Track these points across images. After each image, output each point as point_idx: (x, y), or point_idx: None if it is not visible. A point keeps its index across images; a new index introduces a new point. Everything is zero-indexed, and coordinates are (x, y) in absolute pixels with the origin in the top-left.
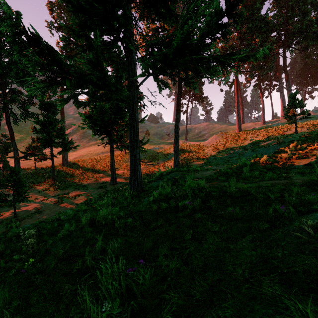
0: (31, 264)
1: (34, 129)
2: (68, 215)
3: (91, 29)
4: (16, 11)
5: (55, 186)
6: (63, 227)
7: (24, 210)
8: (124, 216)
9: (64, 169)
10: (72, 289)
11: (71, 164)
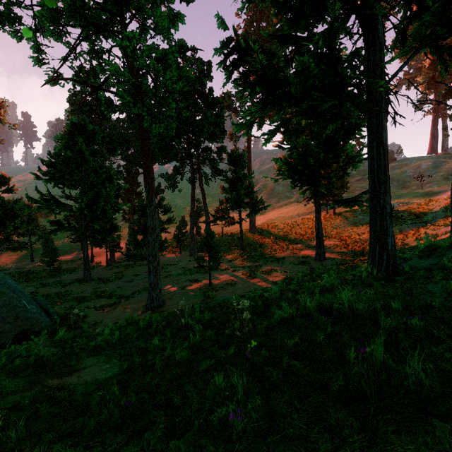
0: (253, 348)
1: (222, 189)
2: (273, 293)
3: (308, 15)
4: (207, 61)
5: (244, 256)
6: (270, 308)
7: (217, 280)
8: (400, 312)
9: (252, 236)
10: (354, 426)
11: (259, 231)
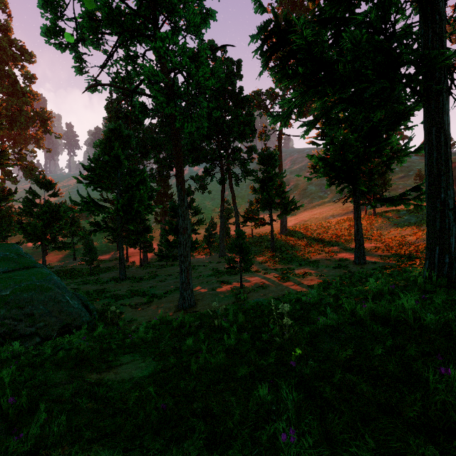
0: (298, 357)
1: (252, 190)
2: (312, 298)
3: None
4: (236, 60)
5: (275, 258)
6: (309, 314)
7: (248, 282)
8: None
9: (283, 238)
10: None
11: (291, 232)
